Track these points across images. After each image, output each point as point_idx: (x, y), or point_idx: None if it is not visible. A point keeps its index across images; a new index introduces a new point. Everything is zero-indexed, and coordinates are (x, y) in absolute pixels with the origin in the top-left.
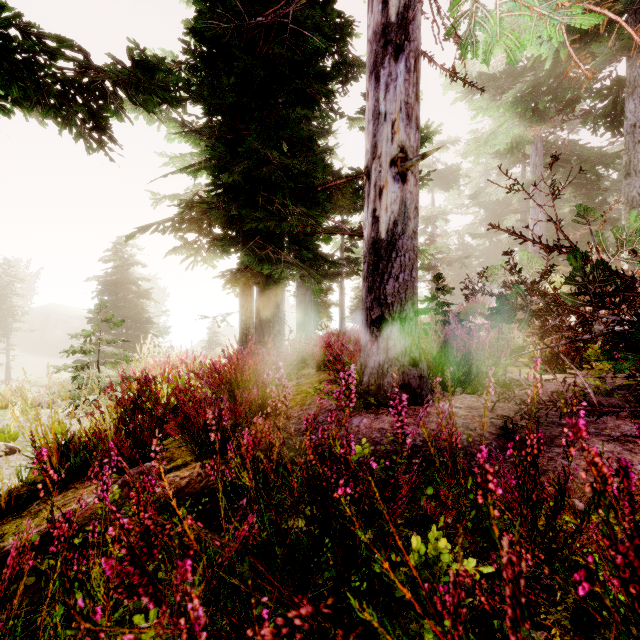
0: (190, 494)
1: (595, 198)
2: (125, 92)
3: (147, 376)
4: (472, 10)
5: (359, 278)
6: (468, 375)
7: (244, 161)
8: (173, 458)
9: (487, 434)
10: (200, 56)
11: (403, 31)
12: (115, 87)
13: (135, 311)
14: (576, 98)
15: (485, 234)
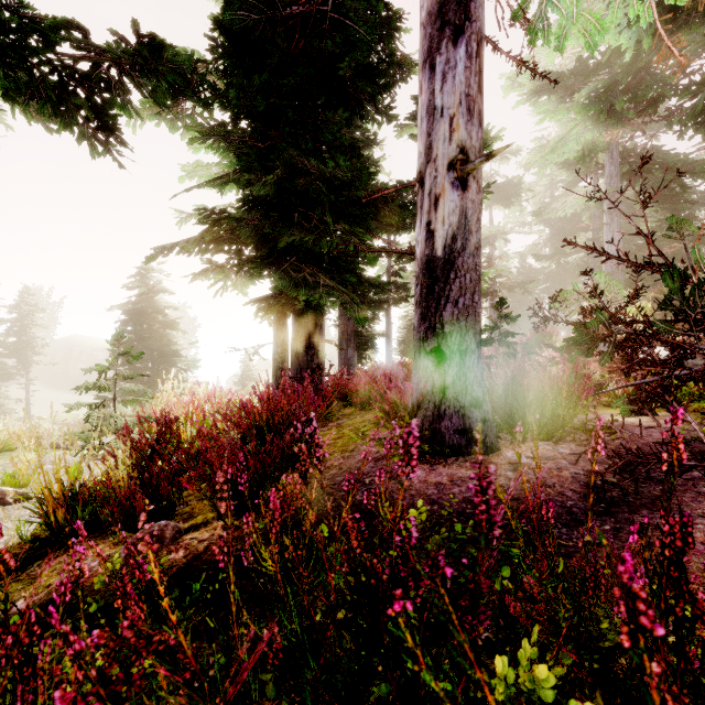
0: (208, 563)
1: (681, 212)
2: (132, 80)
3: (168, 416)
4: None
5: (408, 306)
6: (540, 418)
7: (277, 170)
8: (193, 514)
9: (569, 492)
10: (229, 54)
11: (463, 9)
12: (121, 75)
13: (161, 343)
14: (659, 97)
15: (551, 255)
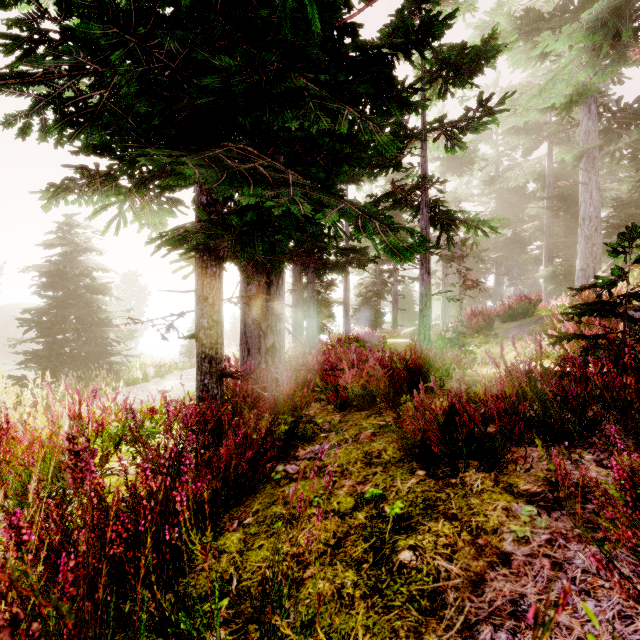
0: None
1: None
2: None
3: None
4: None
5: (363, 273)
6: None
7: None
8: None
9: None
10: None
11: None
12: None
13: (85, 310)
14: None
15: (508, 223)
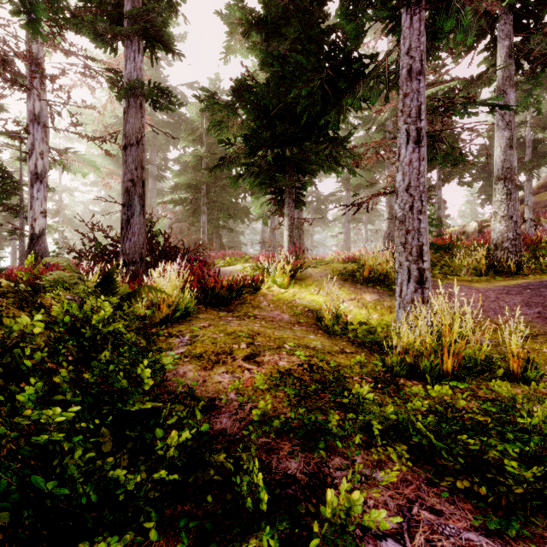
0: None
1: None
2: None
3: None
4: (68, 162)
5: None
6: None
7: None
8: None
9: None
10: None
11: (42, 177)
12: None
13: None
14: None
15: (101, 212)
